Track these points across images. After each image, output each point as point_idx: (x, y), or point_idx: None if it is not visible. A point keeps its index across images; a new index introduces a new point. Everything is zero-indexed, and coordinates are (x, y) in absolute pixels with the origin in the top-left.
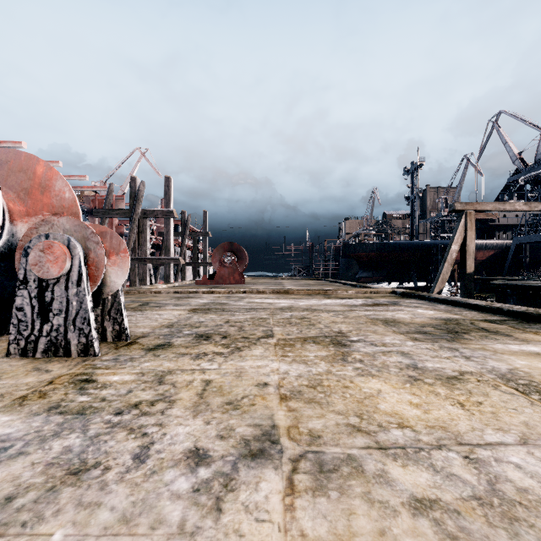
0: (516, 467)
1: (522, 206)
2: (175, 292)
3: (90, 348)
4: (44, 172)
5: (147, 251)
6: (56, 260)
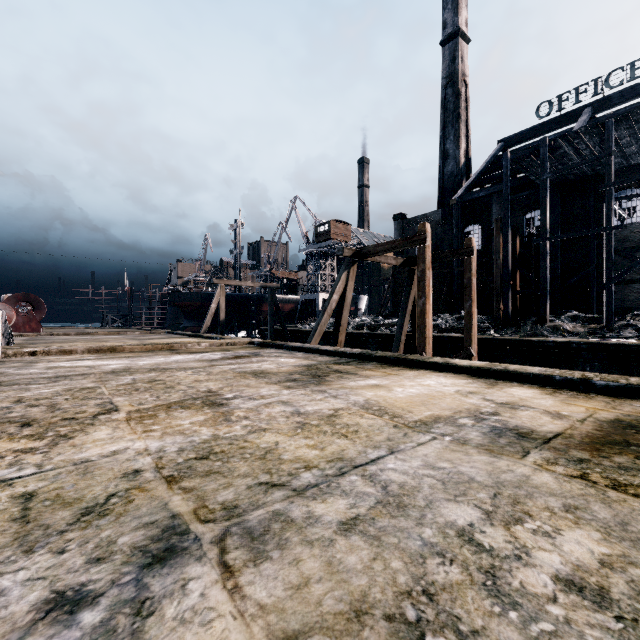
0: None
1: (251, 284)
2: None
3: (10, 343)
4: None
5: None
6: None
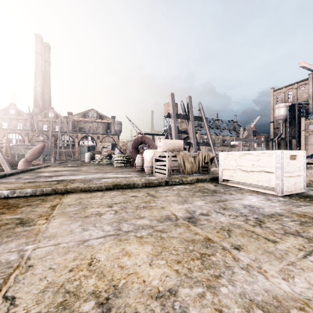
0: (104, 230)
1: None
2: None
3: None
4: None
5: None
6: None
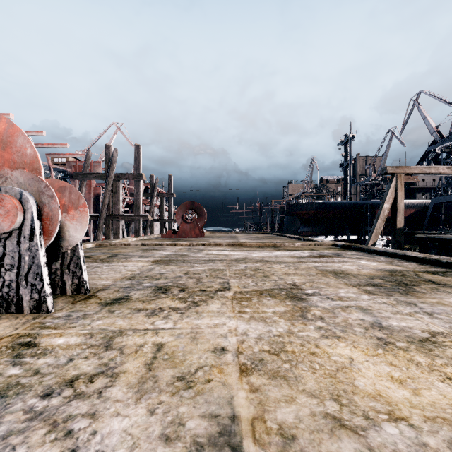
0: None
1: (446, 170)
2: (142, 245)
3: (43, 304)
4: (6, 128)
5: (120, 209)
6: (7, 214)
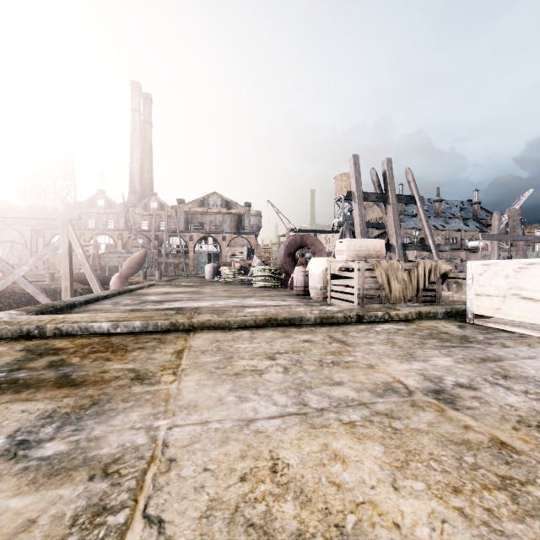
0: (277, 403)
1: None
2: None
3: None
4: None
5: None
6: None
